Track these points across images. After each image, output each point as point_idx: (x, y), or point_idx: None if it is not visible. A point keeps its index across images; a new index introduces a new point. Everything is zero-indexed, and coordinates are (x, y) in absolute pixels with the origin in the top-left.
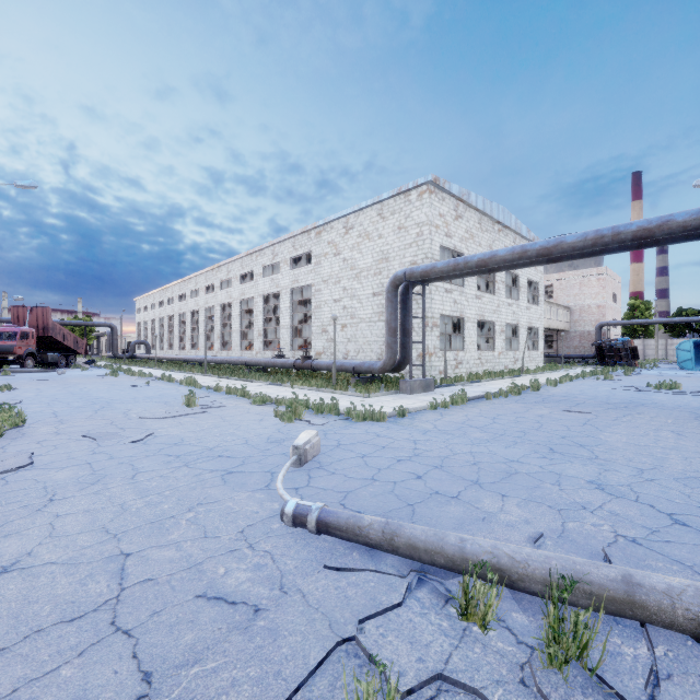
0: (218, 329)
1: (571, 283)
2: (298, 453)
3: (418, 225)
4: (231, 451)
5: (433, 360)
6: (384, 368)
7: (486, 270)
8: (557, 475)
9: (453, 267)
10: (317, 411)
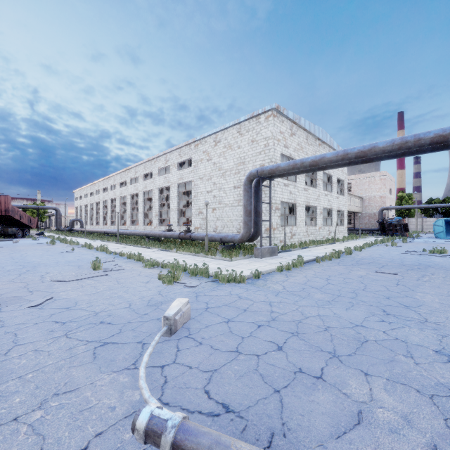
0: (128, 211)
1: (363, 182)
2: (168, 323)
3: (265, 139)
4: (113, 316)
5: (276, 233)
6: (242, 239)
7: (316, 169)
8: (404, 343)
9: (292, 166)
10: (192, 274)
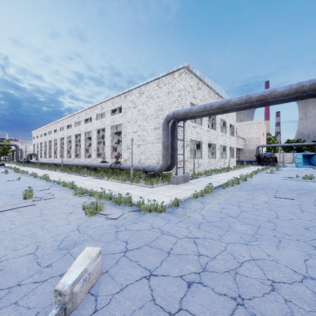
0: (73, 147)
1: (245, 127)
2: (61, 300)
3: (179, 91)
4: (3, 272)
5: (187, 164)
6: (161, 169)
7: (221, 112)
8: None
9: (203, 109)
10: (116, 203)
